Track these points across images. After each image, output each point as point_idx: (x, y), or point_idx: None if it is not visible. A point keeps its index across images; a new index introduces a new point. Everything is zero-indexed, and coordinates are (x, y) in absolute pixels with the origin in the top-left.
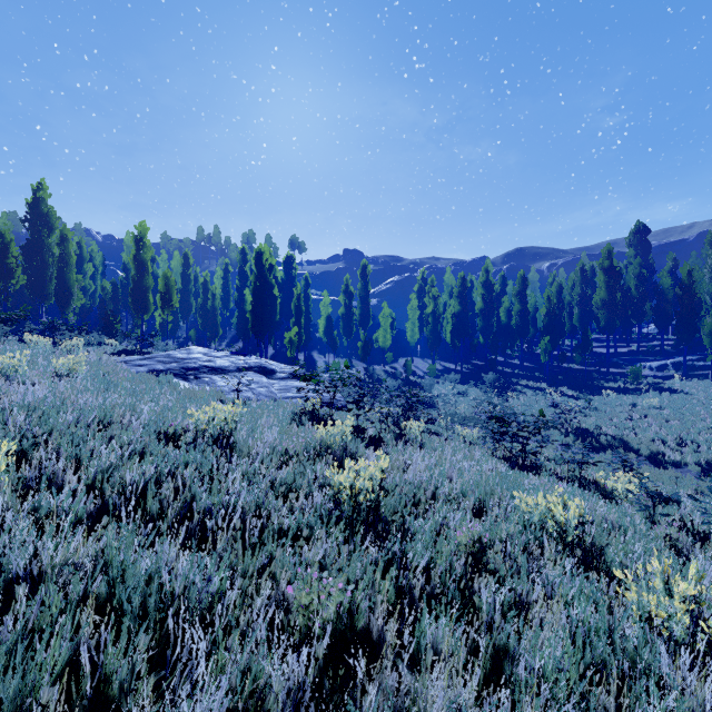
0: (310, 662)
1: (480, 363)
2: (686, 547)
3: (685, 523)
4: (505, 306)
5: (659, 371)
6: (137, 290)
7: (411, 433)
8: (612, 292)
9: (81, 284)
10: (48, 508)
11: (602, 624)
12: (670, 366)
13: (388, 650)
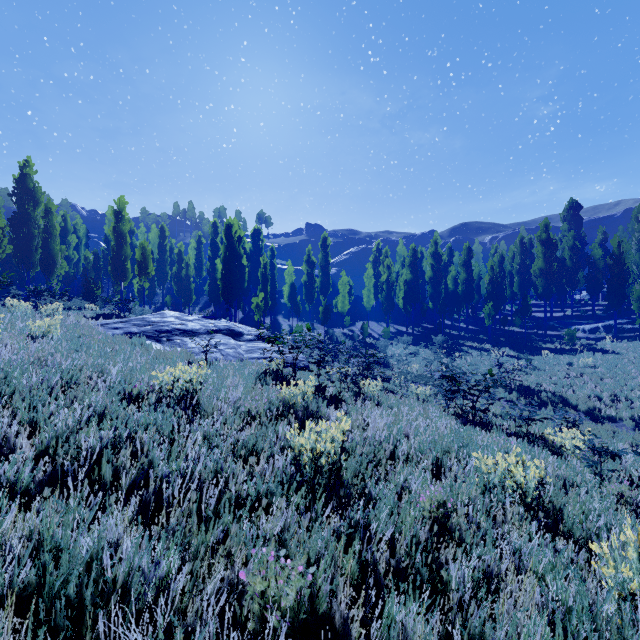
0: None
1: (429, 326)
2: (637, 504)
3: (633, 479)
4: (452, 275)
5: (591, 333)
6: (116, 259)
7: (368, 391)
8: (549, 261)
9: (65, 253)
10: None
11: (581, 604)
12: (601, 329)
13: None
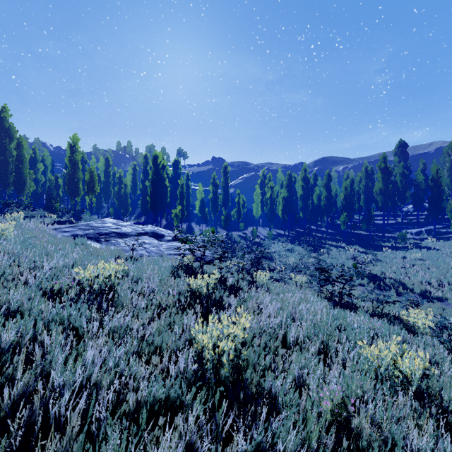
0: None
1: (300, 230)
2: None
3: None
4: (317, 193)
5: (416, 235)
6: (71, 181)
7: (259, 280)
8: (386, 184)
9: (33, 176)
10: None
11: None
12: (424, 232)
13: None
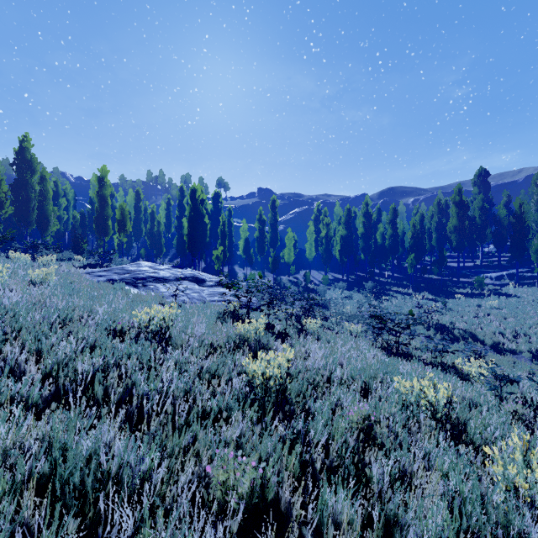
0: (227, 532)
1: (361, 274)
2: (529, 420)
3: (526, 400)
4: (380, 231)
5: (497, 280)
6: (99, 218)
7: (310, 328)
8: (462, 220)
9: (57, 213)
10: (11, 394)
11: (475, 494)
12: (505, 276)
13: (295, 524)
